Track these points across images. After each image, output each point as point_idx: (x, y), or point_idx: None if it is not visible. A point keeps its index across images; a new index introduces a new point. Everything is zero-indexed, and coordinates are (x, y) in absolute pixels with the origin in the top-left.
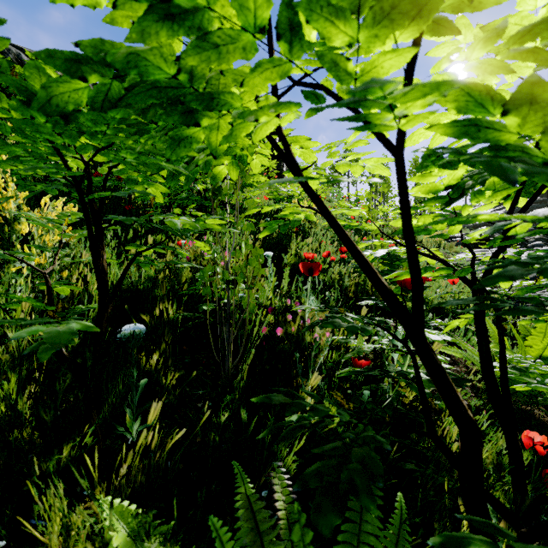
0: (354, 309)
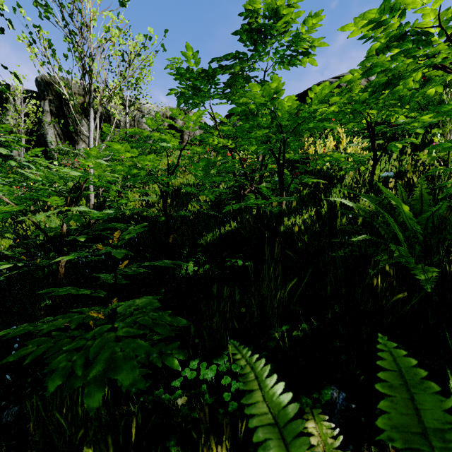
0: None
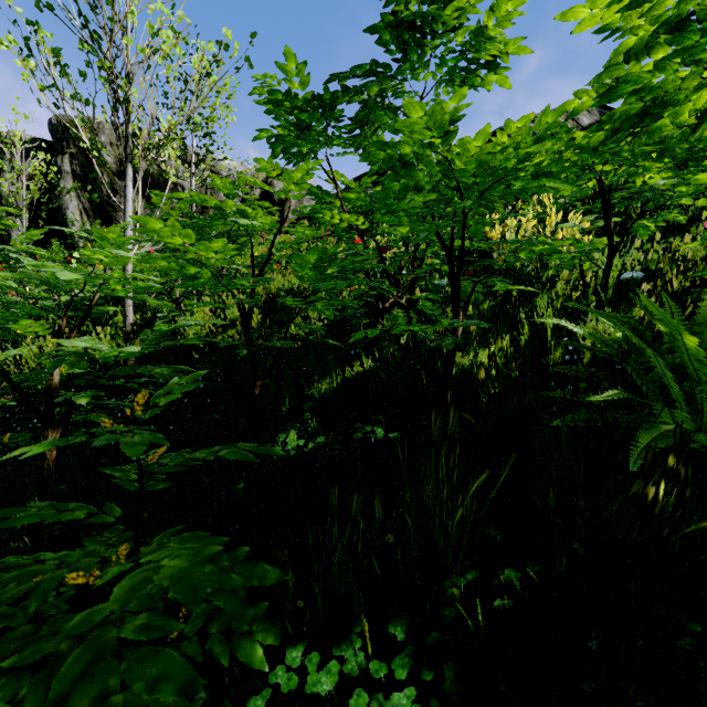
0: None
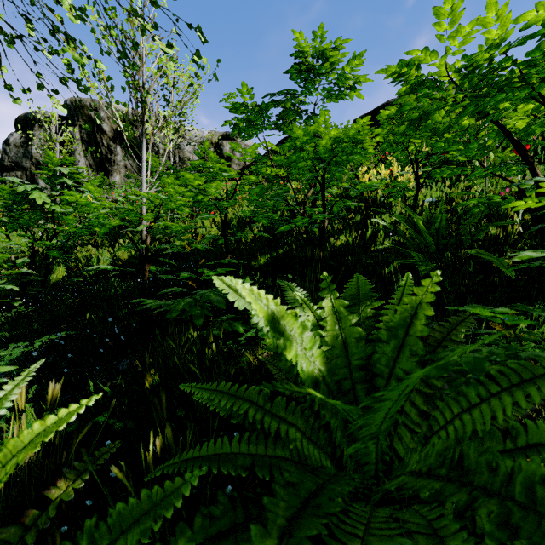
0: None
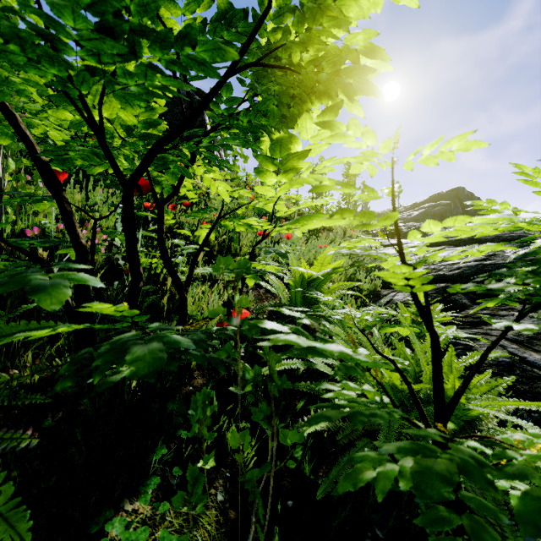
0: (209, 262)
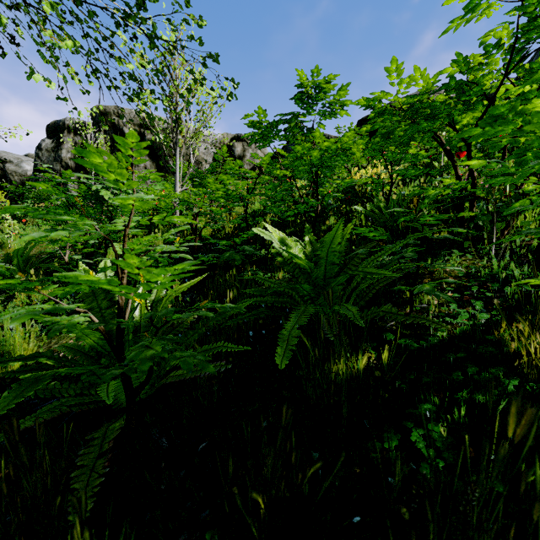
0: None
